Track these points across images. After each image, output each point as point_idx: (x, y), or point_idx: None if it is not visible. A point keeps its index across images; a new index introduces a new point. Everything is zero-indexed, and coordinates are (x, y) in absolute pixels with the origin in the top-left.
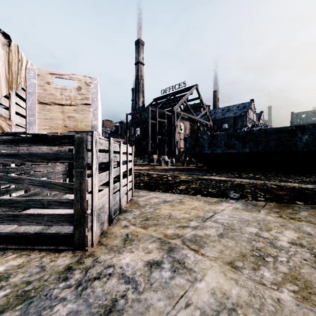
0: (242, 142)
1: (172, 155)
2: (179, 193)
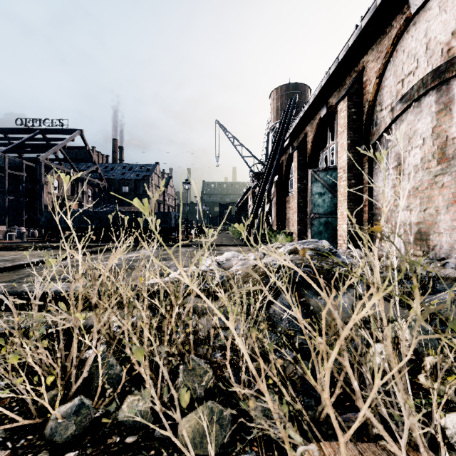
0: (91, 219)
1: (36, 225)
2: (18, 251)
